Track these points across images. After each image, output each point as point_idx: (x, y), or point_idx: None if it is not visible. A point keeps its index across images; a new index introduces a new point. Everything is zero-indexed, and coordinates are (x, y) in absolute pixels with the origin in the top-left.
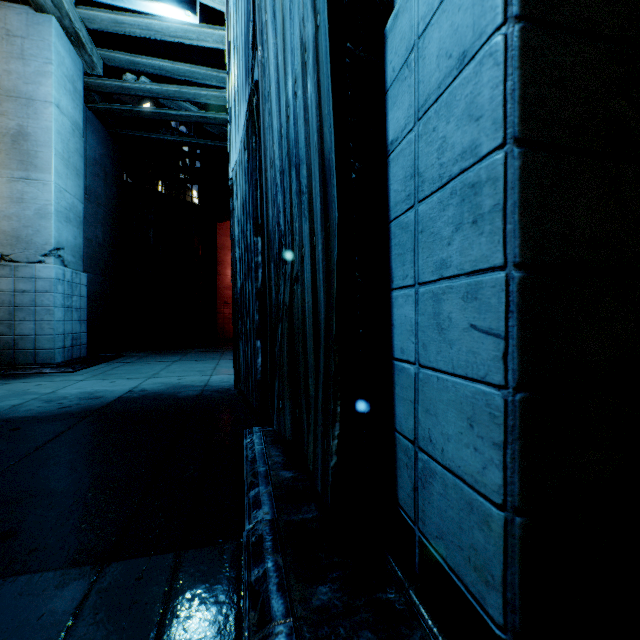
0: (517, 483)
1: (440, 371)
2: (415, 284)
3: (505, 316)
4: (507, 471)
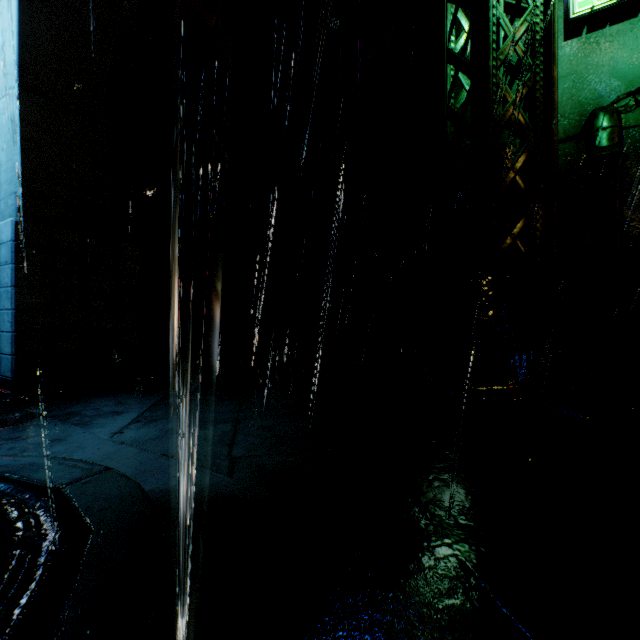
0: (15, 350)
1: (4, 332)
2: (0, 310)
3: (12, 319)
4: (13, 348)
